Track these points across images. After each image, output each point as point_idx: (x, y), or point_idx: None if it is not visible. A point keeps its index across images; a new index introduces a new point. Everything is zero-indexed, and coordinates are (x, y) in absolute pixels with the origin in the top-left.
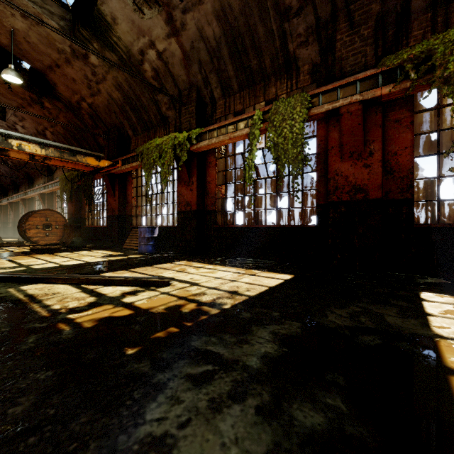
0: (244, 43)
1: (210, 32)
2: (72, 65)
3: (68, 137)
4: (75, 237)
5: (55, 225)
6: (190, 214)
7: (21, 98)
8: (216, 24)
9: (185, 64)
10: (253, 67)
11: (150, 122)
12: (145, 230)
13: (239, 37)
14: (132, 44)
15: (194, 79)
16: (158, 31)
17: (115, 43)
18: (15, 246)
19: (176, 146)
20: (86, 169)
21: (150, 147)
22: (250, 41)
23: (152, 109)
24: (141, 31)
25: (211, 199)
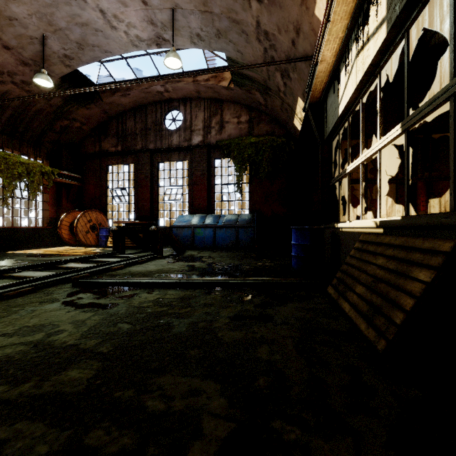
0: None
1: None
2: None
3: None
4: None
5: None
6: None
7: None
8: None
9: None
10: None
11: None
12: None
13: None
14: None
15: None
16: None
17: None
18: None
19: None
20: None
21: None
22: None
23: None
24: None
25: None
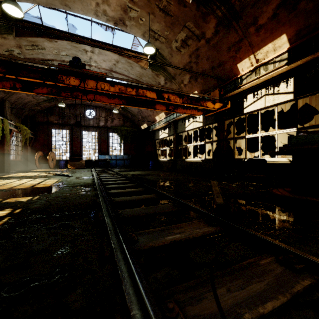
0: None
1: None
2: None
3: None
4: None
5: None
6: None
7: None
8: None
9: None
10: None
11: None
12: None
13: None
14: None
15: None
16: None
17: None
18: None
19: None
20: None
21: None
22: None
23: None
24: None
25: None
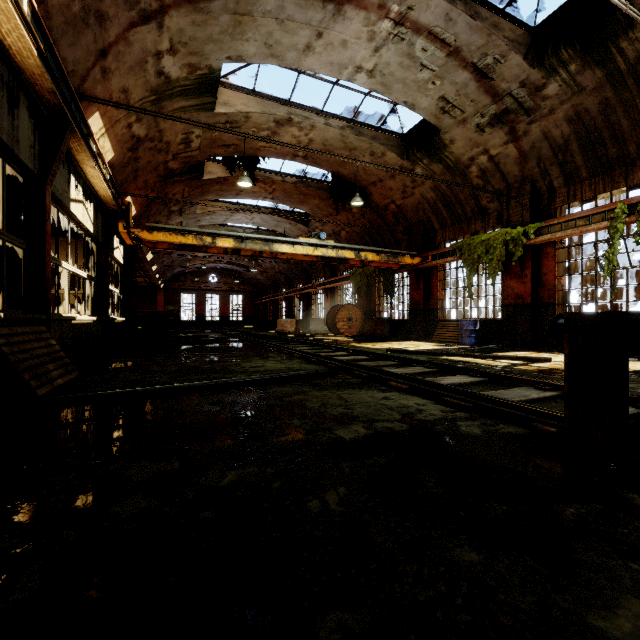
0: (600, 136)
1: (557, 133)
2: (395, 178)
3: (362, 235)
4: (385, 329)
5: (355, 319)
6: (522, 307)
7: (334, 208)
8: (566, 126)
9: (520, 162)
10: (611, 154)
11: (464, 215)
12: (467, 323)
13: (594, 132)
14: (463, 154)
15: (528, 172)
16: (495, 141)
17: (446, 157)
18: (331, 336)
19: (508, 242)
20: (395, 266)
21: (471, 243)
22: (608, 133)
23: (469, 203)
24: (476, 144)
25: (547, 291)
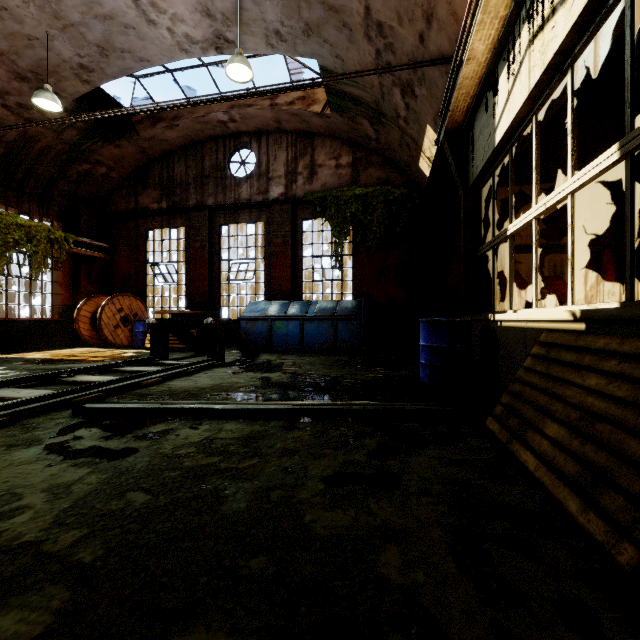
0: None
1: None
2: None
3: None
4: None
5: None
6: None
7: None
8: None
9: None
10: None
11: None
12: None
13: None
14: None
15: None
16: None
17: None
18: None
19: None
20: None
21: None
22: None
23: None
24: None
25: None
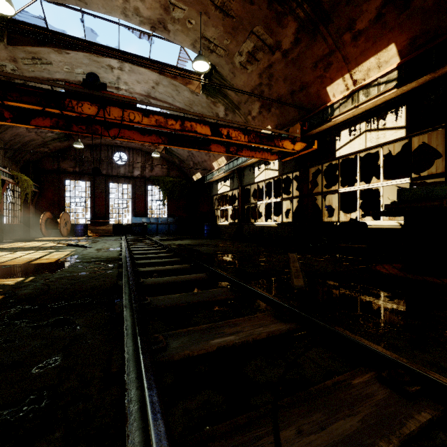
0: None
1: None
2: None
3: None
4: None
5: None
6: None
7: None
8: None
9: None
10: None
11: None
12: None
13: None
14: None
15: None
16: None
17: None
18: None
19: None
20: None
21: None
22: None
23: None
24: None
25: None
